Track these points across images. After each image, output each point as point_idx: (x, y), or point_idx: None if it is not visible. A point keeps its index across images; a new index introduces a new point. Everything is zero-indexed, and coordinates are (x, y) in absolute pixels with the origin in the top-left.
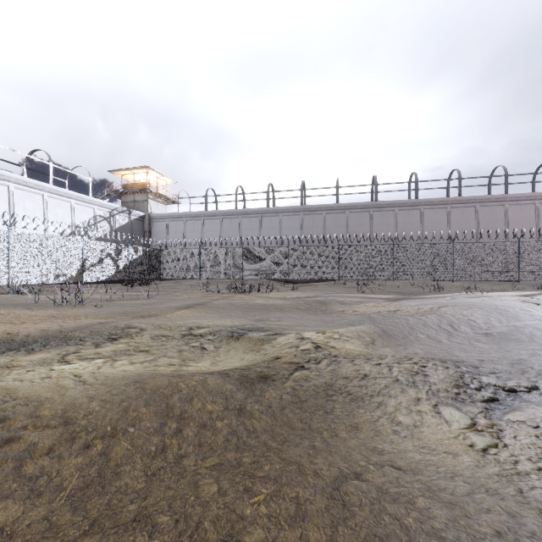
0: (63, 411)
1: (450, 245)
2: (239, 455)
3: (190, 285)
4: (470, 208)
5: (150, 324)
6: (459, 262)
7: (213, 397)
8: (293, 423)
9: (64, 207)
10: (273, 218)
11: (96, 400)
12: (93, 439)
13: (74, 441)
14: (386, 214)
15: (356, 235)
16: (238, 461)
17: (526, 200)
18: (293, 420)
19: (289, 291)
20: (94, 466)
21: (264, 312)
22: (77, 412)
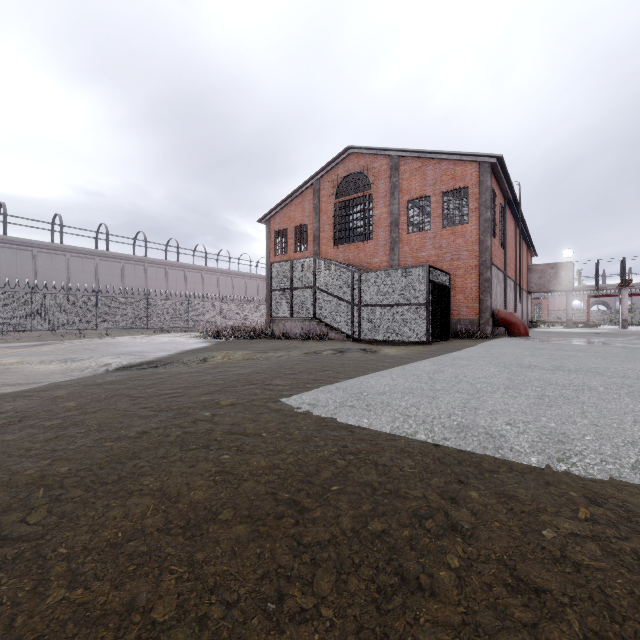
0: None
1: (95, 297)
2: None
3: None
4: (117, 263)
5: None
6: (103, 313)
7: None
8: None
9: None
10: None
11: None
12: None
13: None
14: (21, 254)
15: None
16: None
17: (160, 264)
18: None
19: None
20: None
21: None
22: None
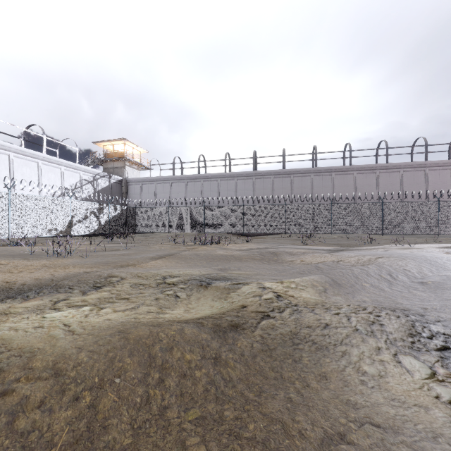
0: (54, 362)
1: (380, 204)
2: (219, 407)
3: (161, 238)
4: (395, 173)
5: (129, 274)
6: (387, 219)
7: (191, 346)
8: (265, 371)
9: (55, 172)
10: (230, 182)
11: (84, 350)
12: (82, 391)
13: (64, 393)
14: (325, 178)
15: (300, 196)
16: (220, 415)
17: (443, 166)
18: (265, 369)
19: (244, 243)
20: (83, 419)
21: (225, 262)
22: (67, 363)
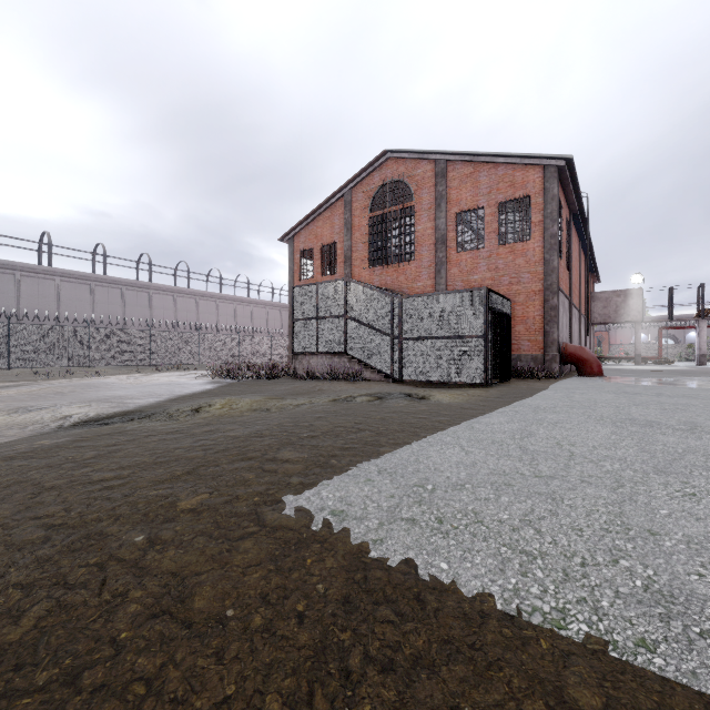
0: None
1: (87, 329)
2: None
3: None
4: (117, 290)
5: None
6: (96, 348)
7: None
8: None
9: None
10: None
11: None
12: None
13: None
14: (1, 278)
15: None
16: None
17: (167, 291)
18: None
19: None
20: None
21: None
22: None
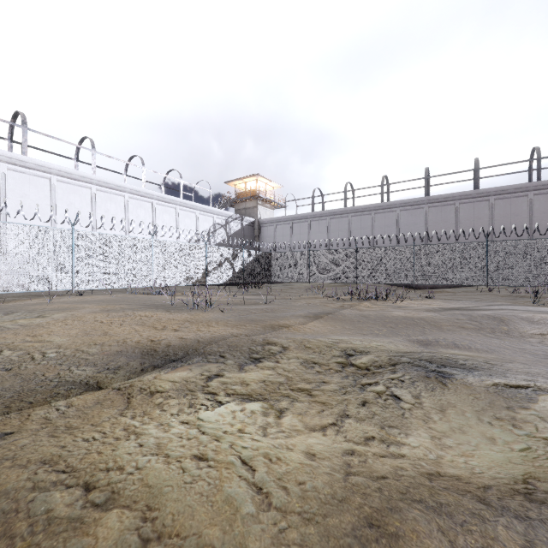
0: None
1: None
2: None
3: (300, 289)
4: None
5: (290, 342)
6: None
7: None
8: None
9: (191, 217)
10: (389, 214)
11: None
12: None
13: None
14: None
15: (514, 227)
16: None
17: None
18: None
19: (425, 300)
20: None
21: (417, 330)
22: None
